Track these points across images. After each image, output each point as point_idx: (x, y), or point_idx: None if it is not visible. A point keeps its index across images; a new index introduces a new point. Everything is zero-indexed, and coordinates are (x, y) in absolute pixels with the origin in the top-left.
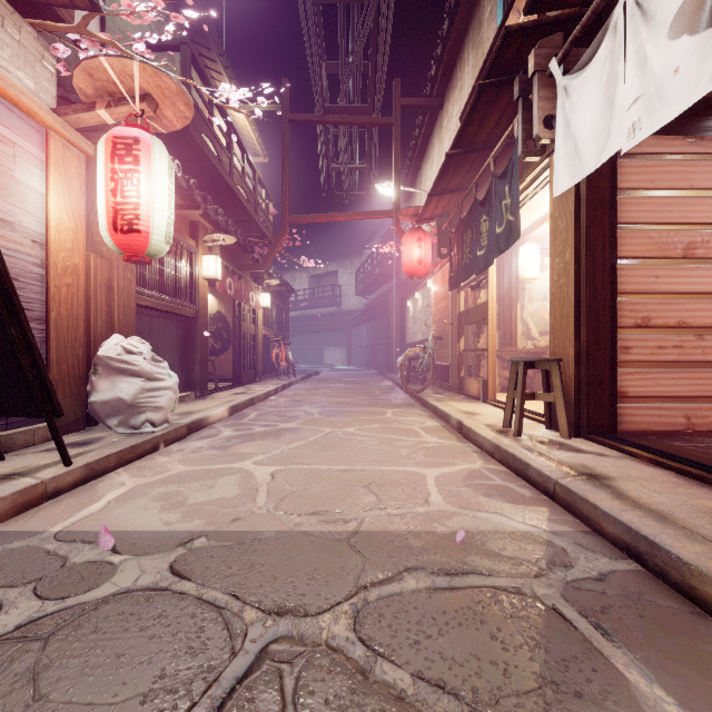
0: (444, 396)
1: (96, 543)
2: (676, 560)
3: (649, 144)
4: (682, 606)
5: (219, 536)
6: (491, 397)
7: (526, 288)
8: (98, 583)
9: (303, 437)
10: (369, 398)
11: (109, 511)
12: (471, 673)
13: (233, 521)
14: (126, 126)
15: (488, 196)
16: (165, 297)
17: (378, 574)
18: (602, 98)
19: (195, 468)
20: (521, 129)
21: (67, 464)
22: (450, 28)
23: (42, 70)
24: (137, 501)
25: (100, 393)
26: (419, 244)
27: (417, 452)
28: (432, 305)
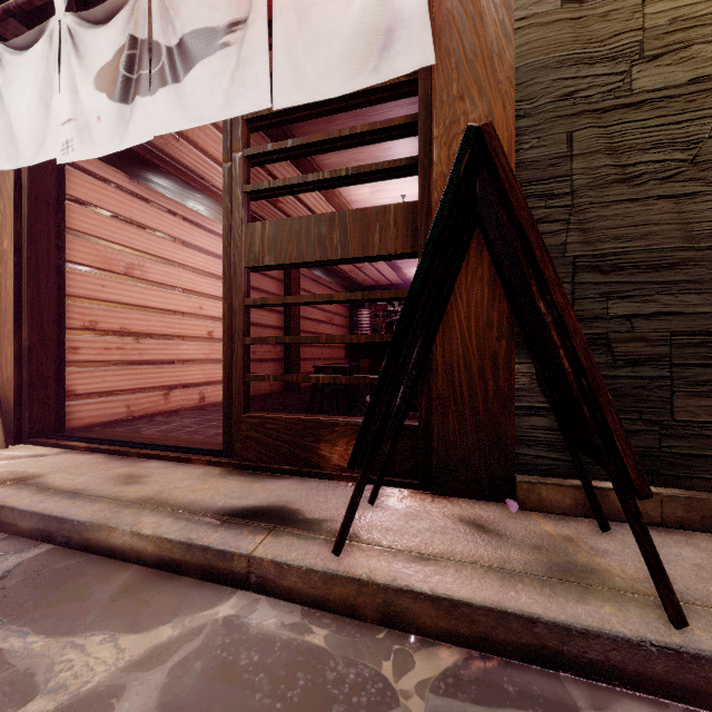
0: None
1: None
2: (78, 524)
3: (97, 165)
4: (79, 559)
5: None
6: None
7: None
8: None
9: None
10: None
11: None
12: None
13: None
14: None
15: None
16: None
17: None
18: (39, 96)
19: None
20: None
21: None
22: None
23: None
24: None
25: None
26: None
27: None
28: None
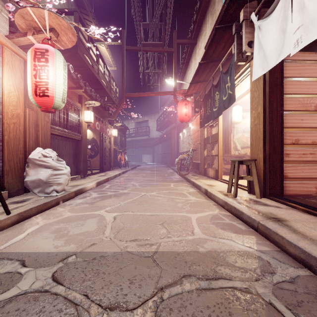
0: (197, 177)
1: (14, 260)
2: None
3: (298, 55)
4: None
5: (83, 255)
6: (219, 177)
7: (235, 127)
8: (9, 287)
9: (130, 197)
10: (162, 178)
11: (26, 239)
12: None
13: (91, 245)
14: (42, 43)
15: (219, 82)
16: (65, 130)
17: (169, 279)
18: (279, 29)
19: (76, 214)
20: (236, 48)
21: (7, 213)
22: (200, 6)
23: (1, 17)
24: (42, 233)
25: (30, 176)
26: (186, 106)
27: (186, 205)
28: (191, 135)
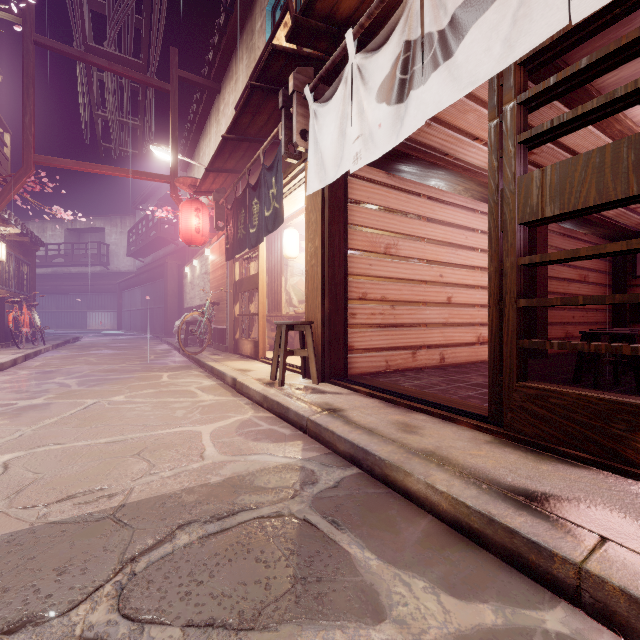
0: (221, 357)
1: None
2: (379, 459)
3: (366, 171)
4: (381, 490)
5: None
6: (261, 355)
7: (289, 265)
8: None
9: (54, 414)
10: (143, 363)
11: None
12: (238, 600)
13: None
14: None
15: (259, 183)
16: None
17: (148, 541)
18: (338, 128)
19: None
20: (284, 134)
21: None
22: (226, 23)
23: None
24: None
25: None
26: (197, 214)
27: (194, 411)
28: (210, 272)
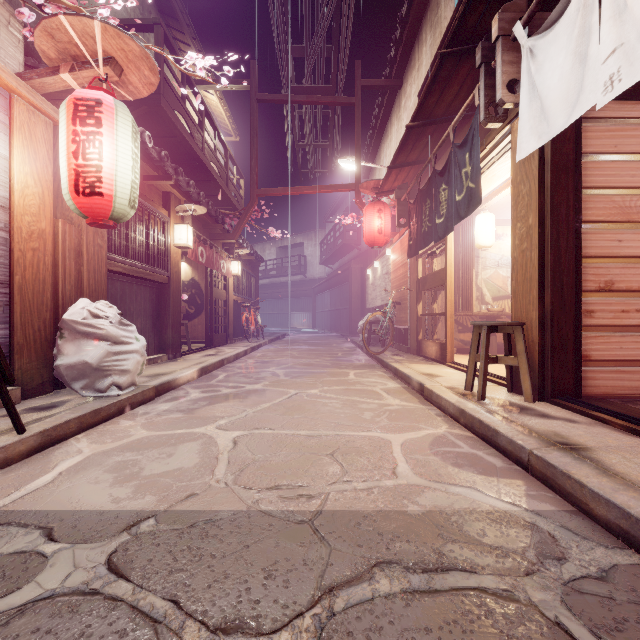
0: (403, 358)
1: (32, 526)
2: None
3: (612, 108)
4: None
5: (170, 517)
6: (449, 359)
7: (480, 256)
8: (20, 583)
9: (268, 399)
10: (333, 360)
11: (57, 484)
12: None
13: (187, 497)
14: (89, 89)
15: (448, 165)
16: (137, 263)
17: (345, 570)
18: (573, 54)
19: (157, 434)
20: (483, 95)
21: (20, 432)
22: (408, 11)
23: (8, 36)
24: (90, 472)
25: (66, 356)
26: (380, 215)
27: (381, 415)
28: (391, 272)
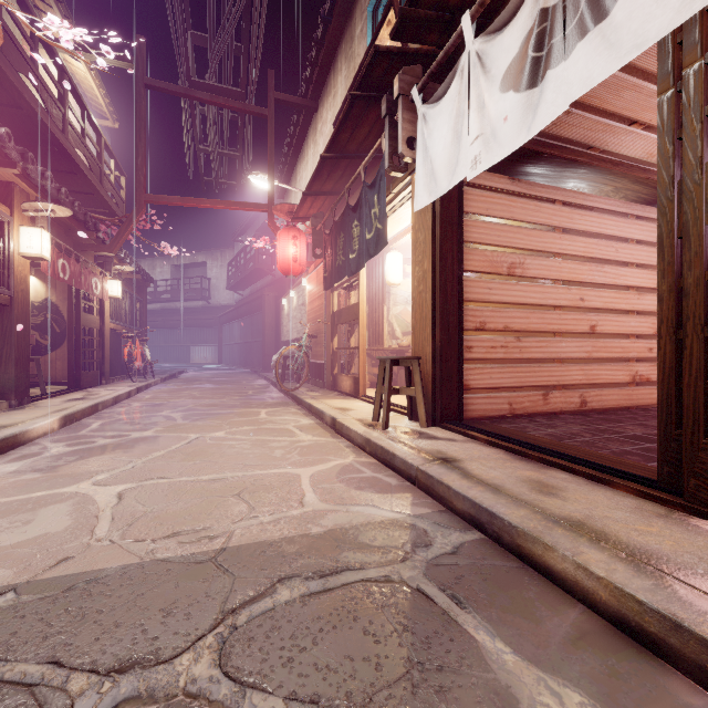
0: (319, 393)
1: None
2: (508, 525)
3: (485, 178)
4: (512, 563)
5: (36, 587)
6: (362, 393)
7: (392, 292)
8: None
9: (162, 447)
10: (242, 399)
11: None
12: (345, 677)
13: (59, 562)
14: None
15: (360, 203)
16: None
17: (249, 592)
18: (452, 130)
19: (2, 501)
20: (388, 145)
21: None
22: (324, 34)
23: None
24: None
25: None
26: (295, 242)
27: (292, 452)
28: (307, 304)
